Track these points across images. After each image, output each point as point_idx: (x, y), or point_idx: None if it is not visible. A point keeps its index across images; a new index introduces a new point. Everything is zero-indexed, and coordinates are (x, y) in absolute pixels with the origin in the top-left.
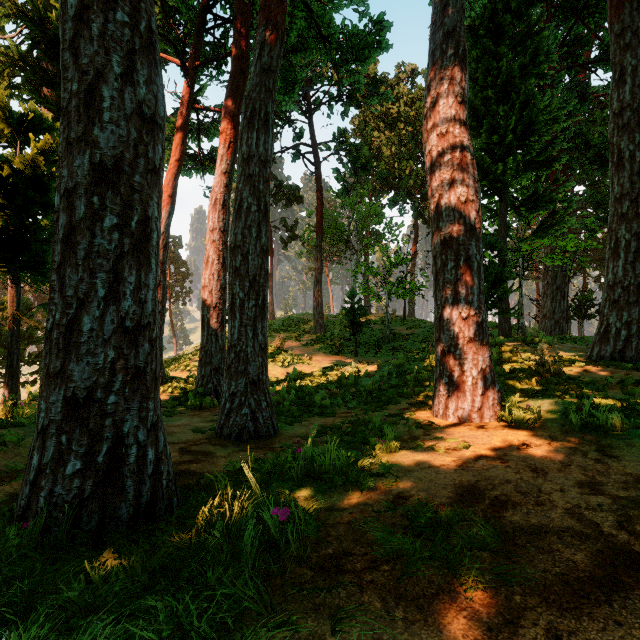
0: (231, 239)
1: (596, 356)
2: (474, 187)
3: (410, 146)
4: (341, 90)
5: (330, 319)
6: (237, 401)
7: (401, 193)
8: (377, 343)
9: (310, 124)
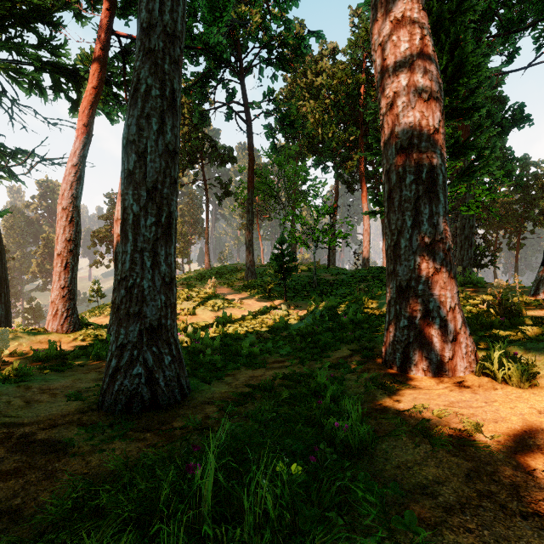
0: (123, 133)
1: (543, 294)
2: (438, 82)
3: (332, 114)
4: (271, 52)
5: (261, 267)
6: (126, 356)
7: (325, 153)
8: (305, 288)
9: (242, 84)
